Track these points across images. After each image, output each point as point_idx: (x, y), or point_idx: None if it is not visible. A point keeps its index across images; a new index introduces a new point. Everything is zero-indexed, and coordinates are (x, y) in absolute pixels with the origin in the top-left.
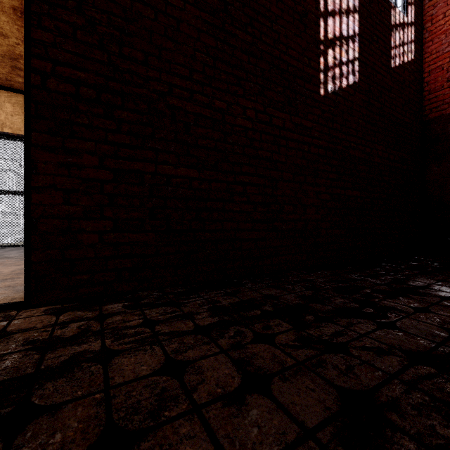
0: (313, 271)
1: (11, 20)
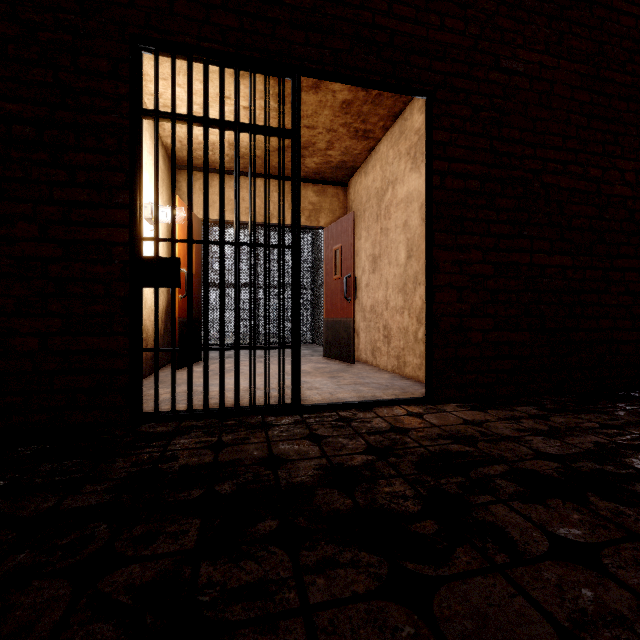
0: None
1: (332, 112)
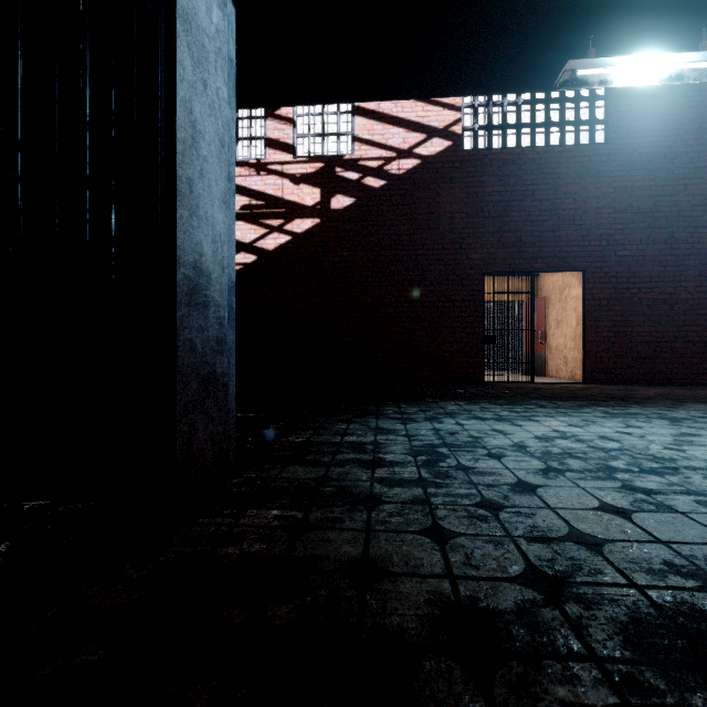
0: None
1: None
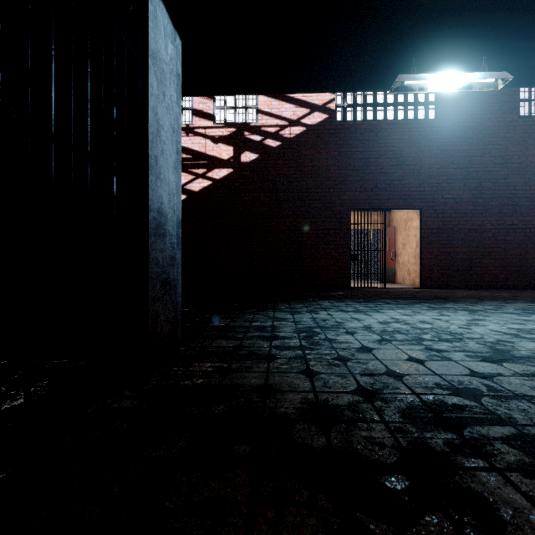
0: (530, 290)
1: None
